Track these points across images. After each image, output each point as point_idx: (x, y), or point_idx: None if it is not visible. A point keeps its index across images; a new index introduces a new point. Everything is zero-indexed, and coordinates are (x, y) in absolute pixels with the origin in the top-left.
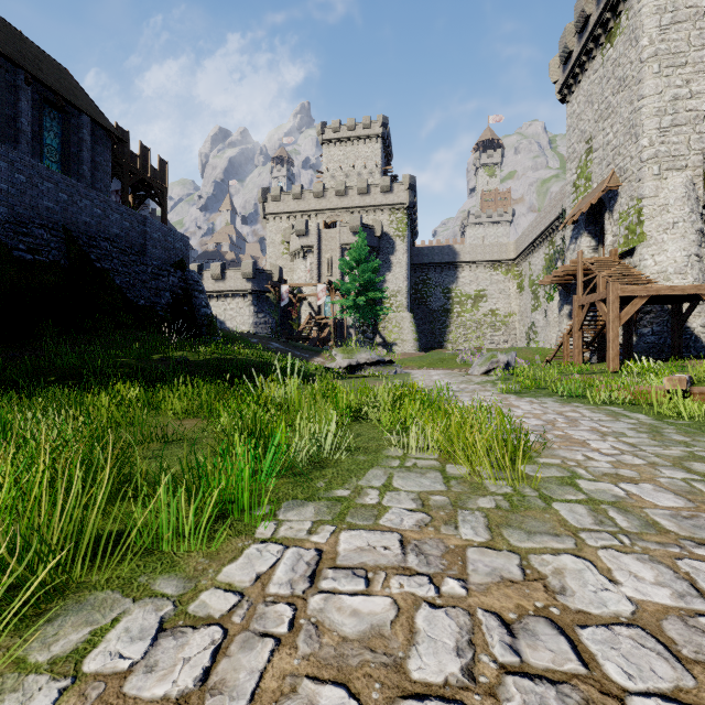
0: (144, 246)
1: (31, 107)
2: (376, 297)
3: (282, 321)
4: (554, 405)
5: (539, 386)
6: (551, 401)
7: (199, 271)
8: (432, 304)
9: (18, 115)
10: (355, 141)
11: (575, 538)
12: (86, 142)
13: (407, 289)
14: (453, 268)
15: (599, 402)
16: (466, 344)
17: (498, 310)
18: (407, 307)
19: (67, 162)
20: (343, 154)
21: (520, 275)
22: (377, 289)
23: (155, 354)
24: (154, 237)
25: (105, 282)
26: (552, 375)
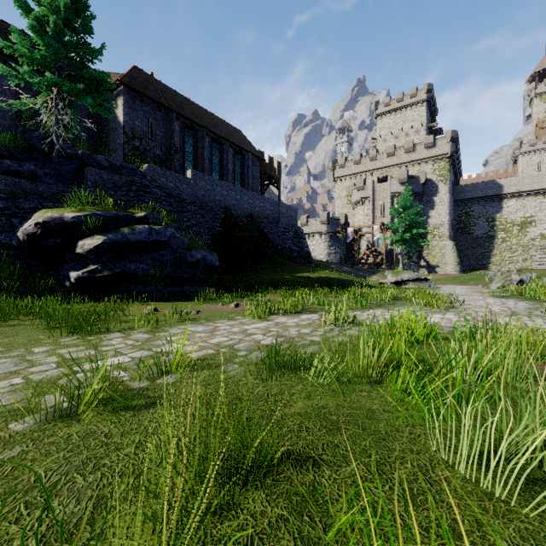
0: (279, 217)
1: (231, 157)
2: (418, 233)
3: (346, 251)
4: (509, 301)
5: (524, 294)
6: (513, 300)
7: None
8: (475, 232)
9: (227, 163)
10: (403, 109)
11: (444, 314)
12: (250, 167)
13: (448, 222)
14: (497, 199)
15: (542, 301)
16: (511, 265)
17: None
18: (448, 237)
19: (243, 179)
20: (392, 122)
21: None
22: (419, 226)
23: (294, 274)
24: (283, 212)
25: (265, 239)
26: (529, 287)
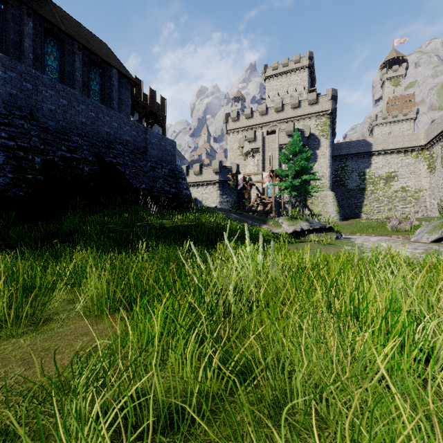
0: (146, 148)
1: (82, 65)
2: (308, 179)
3: (238, 200)
4: None
5: None
6: None
7: (187, 170)
8: (349, 185)
9: (74, 71)
10: (288, 74)
11: None
12: (115, 86)
13: (329, 174)
14: (367, 156)
15: None
16: (379, 214)
17: (408, 187)
18: (329, 188)
19: (104, 99)
20: (279, 84)
21: (431, 158)
22: (309, 173)
23: (143, 221)
24: (152, 142)
25: (118, 172)
26: None
